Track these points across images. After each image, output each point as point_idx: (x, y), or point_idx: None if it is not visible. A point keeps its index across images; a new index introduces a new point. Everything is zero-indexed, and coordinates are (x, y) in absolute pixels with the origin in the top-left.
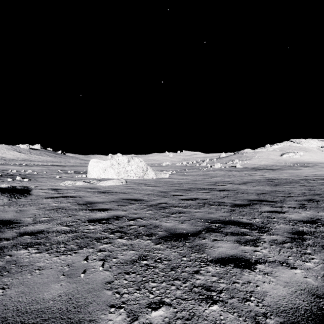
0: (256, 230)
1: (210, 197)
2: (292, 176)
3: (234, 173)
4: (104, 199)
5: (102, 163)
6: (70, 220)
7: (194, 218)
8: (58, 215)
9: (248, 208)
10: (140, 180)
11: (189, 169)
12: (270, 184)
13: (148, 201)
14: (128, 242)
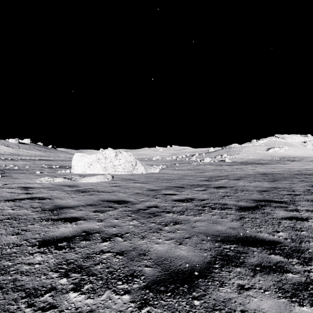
0: (294, 256)
1: (208, 197)
2: (285, 170)
3: (225, 168)
4: (80, 201)
5: (87, 157)
6: (13, 242)
7: (195, 233)
8: (0, 232)
9: (259, 212)
10: (129, 175)
11: (179, 163)
12: (266, 179)
13: (134, 204)
14: (87, 302)
